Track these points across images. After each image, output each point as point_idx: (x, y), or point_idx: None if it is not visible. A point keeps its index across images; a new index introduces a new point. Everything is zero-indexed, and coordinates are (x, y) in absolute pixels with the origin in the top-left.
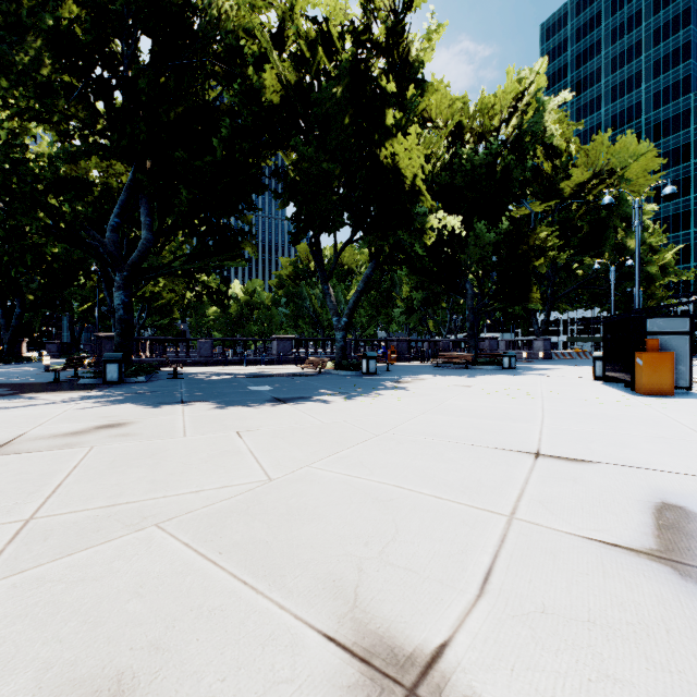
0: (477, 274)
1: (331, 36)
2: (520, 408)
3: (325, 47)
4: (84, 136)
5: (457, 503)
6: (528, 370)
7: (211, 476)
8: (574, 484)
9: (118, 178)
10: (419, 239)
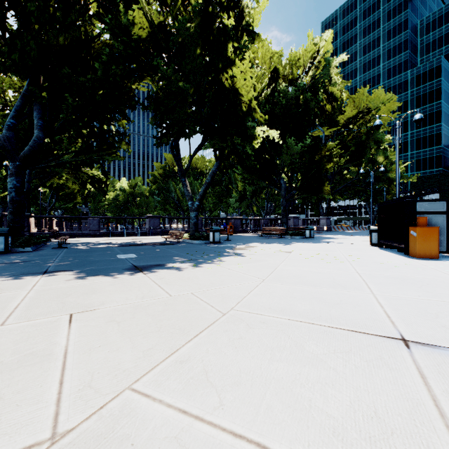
0: (288, 174)
1: None
2: (340, 273)
3: (182, 4)
4: None
5: None
6: (323, 239)
7: None
8: None
9: None
10: (251, 145)
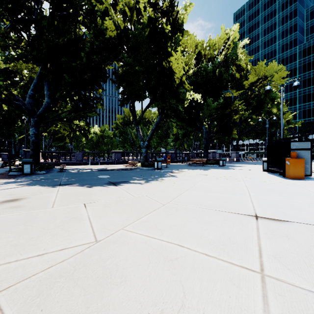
0: (207, 122)
1: (140, 6)
2: (235, 187)
3: (137, 12)
4: (14, 49)
5: (222, 261)
6: (231, 167)
7: (57, 239)
8: (288, 239)
9: (36, 74)
10: (182, 104)
